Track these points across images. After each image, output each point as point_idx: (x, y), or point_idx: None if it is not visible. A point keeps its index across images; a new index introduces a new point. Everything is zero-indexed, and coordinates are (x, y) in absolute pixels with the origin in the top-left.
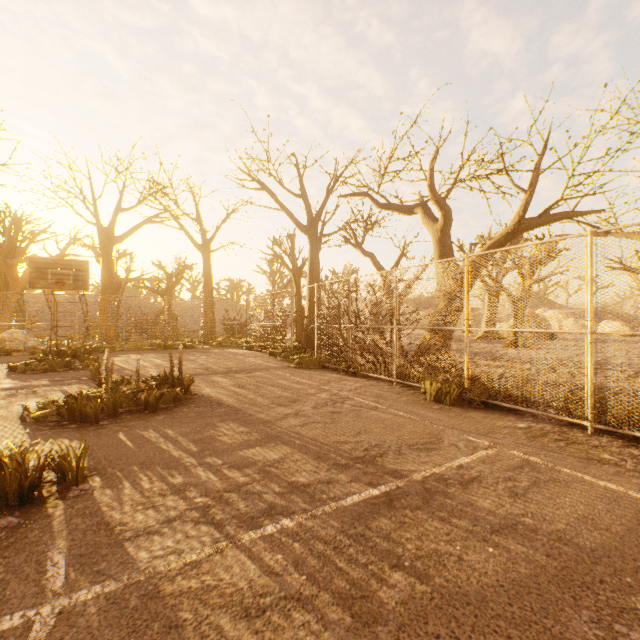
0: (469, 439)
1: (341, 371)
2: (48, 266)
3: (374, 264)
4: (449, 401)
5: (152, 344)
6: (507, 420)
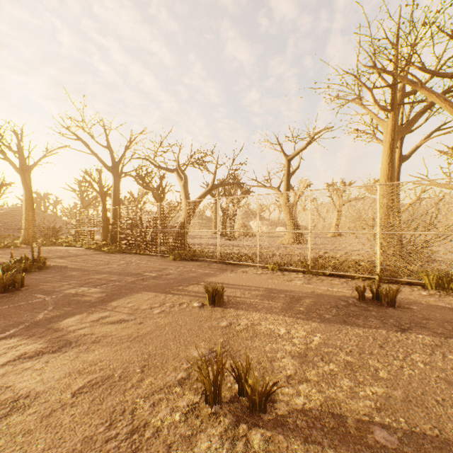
0: (177, 267)
1: (133, 253)
2: None
3: (154, 195)
4: (178, 259)
5: None
6: (196, 263)
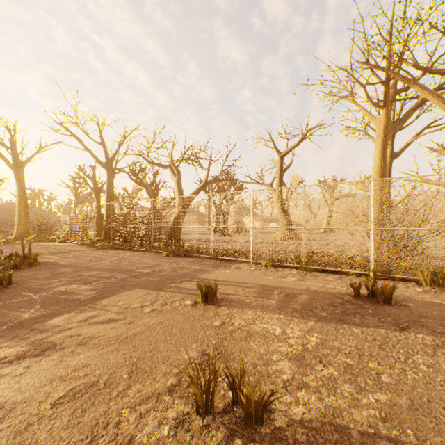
0: (171, 264)
1: (126, 249)
2: None
3: (148, 191)
4: (171, 255)
5: None
6: (189, 259)
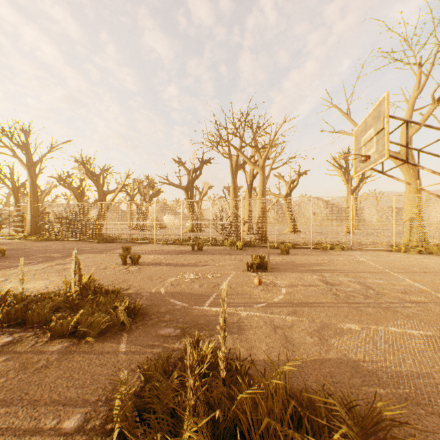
0: (103, 246)
1: (60, 240)
2: None
3: (75, 193)
4: (101, 242)
5: None
6: (115, 243)
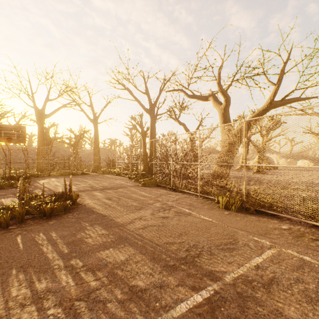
0: (255, 239)
1: (167, 188)
2: (2, 129)
3: (185, 129)
4: (234, 209)
5: (65, 172)
6: (274, 223)
